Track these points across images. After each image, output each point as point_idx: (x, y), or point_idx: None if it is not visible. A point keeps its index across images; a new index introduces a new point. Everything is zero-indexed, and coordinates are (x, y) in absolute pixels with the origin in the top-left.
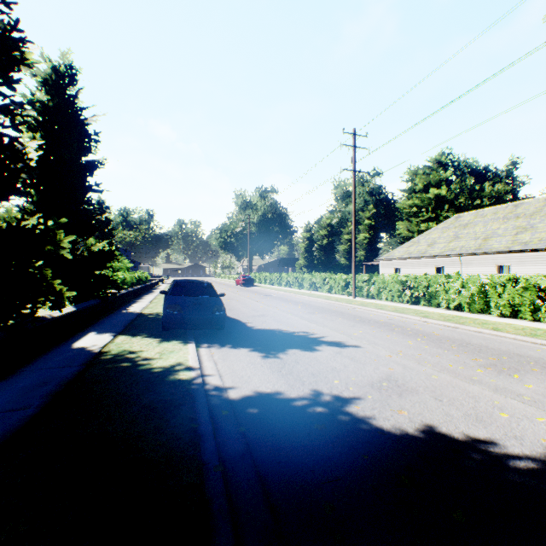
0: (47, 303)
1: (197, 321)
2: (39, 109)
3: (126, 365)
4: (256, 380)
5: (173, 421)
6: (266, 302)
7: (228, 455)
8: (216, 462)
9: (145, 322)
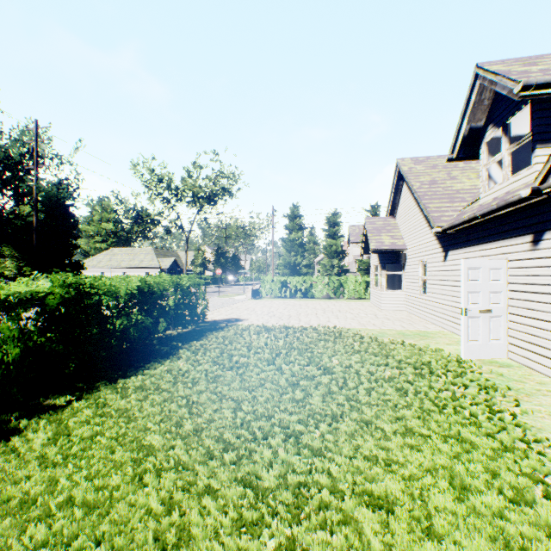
0: None
1: None
2: None
3: None
4: None
5: None
6: None
7: None
8: None
9: None
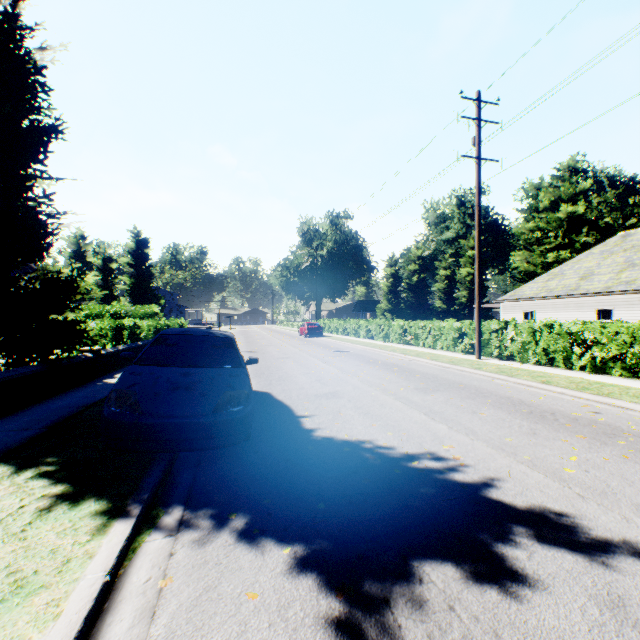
0: None
1: (174, 432)
2: None
3: None
4: None
5: None
6: (339, 364)
7: None
8: None
9: None
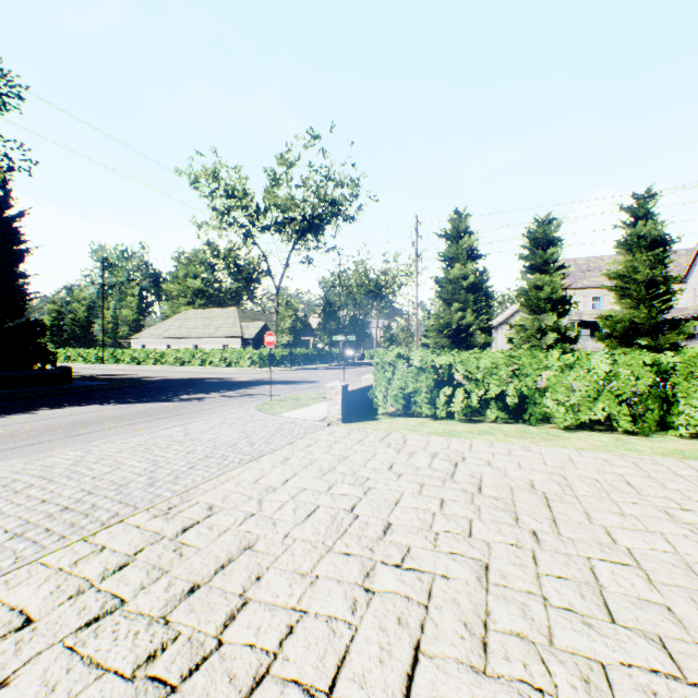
0: None
1: None
2: None
3: None
4: None
5: None
6: None
7: None
8: None
9: None
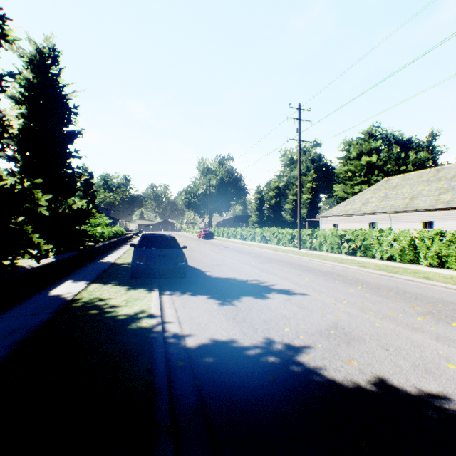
0: (27, 255)
1: (161, 270)
2: (25, 85)
3: (94, 312)
4: (212, 328)
5: (130, 372)
6: (223, 253)
7: (181, 411)
8: (168, 422)
9: (117, 270)
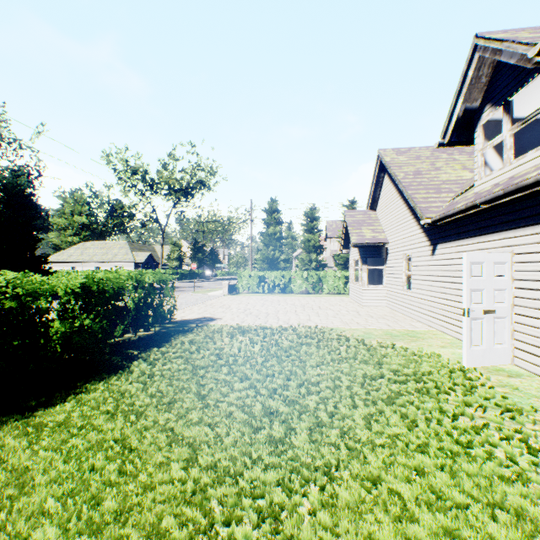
0: None
1: None
2: None
3: None
4: None
5: None
6: None
7: None
8: None
9: None
